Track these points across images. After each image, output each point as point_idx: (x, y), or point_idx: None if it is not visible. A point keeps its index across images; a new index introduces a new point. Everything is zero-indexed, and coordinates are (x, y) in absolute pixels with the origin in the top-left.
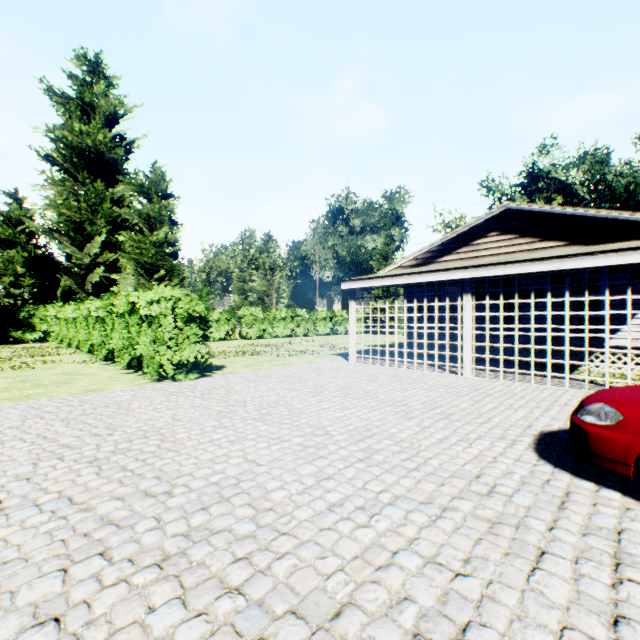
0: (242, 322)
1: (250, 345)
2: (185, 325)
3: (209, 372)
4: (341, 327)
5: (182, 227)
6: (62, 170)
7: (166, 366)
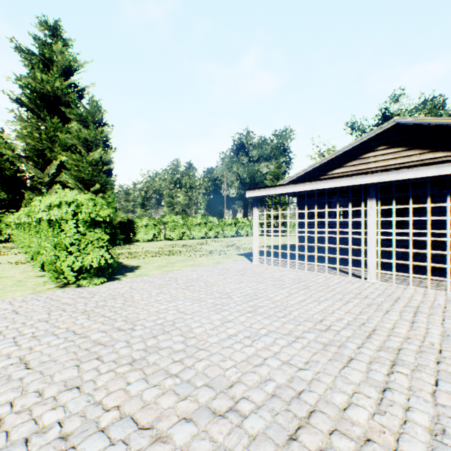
0: (166, 227)
1: (170, 245)
2: (89, 230)
3: (120, 274)
4: (243, 231)
5: (116, 150)
6: (28, 110)
7: (66, 272)
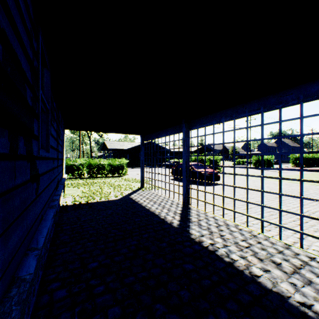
0: None
1: None
2: None
3: None
4: None
5: None
6: None
7: None
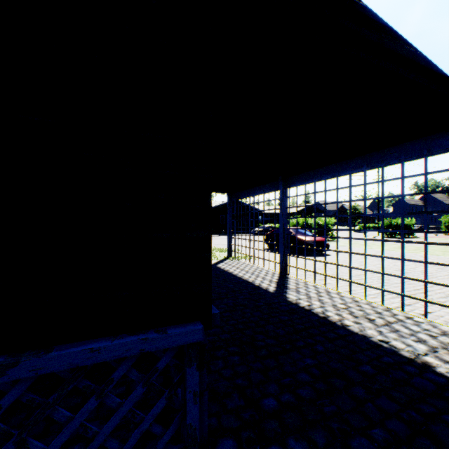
0: None
1: None
2: None
3: None
4: None
5: None
6: None
7: None
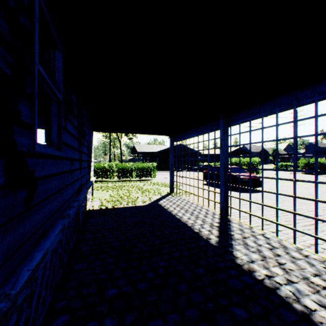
0: None
1: None
2: None
3: None
4: None
5: None
6: None
7: None
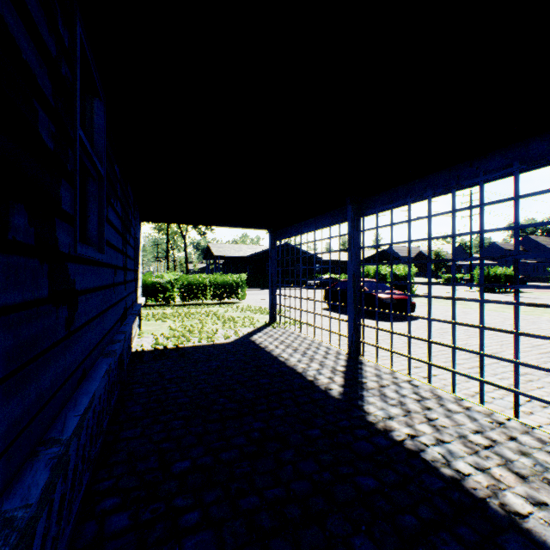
0: None
1: None
2: None
3: None
4: None
5: None
6: None
7: None
